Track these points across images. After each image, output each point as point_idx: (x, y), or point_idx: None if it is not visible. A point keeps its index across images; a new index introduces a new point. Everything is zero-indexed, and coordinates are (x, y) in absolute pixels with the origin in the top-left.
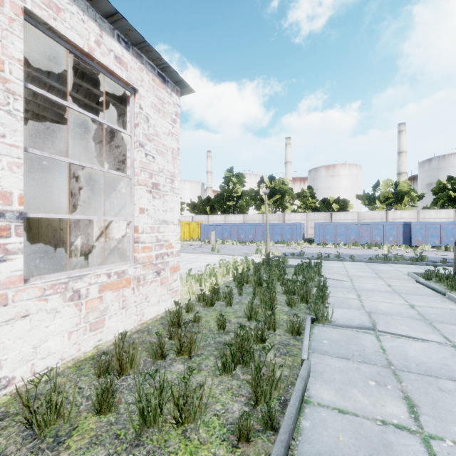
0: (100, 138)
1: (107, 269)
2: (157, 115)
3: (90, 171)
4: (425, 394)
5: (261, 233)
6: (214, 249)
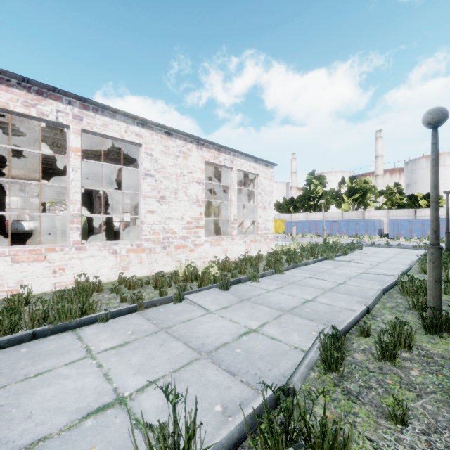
0: (239, 185)
1: (251, 235)
2: (265, 180)
3: None
4: (343, 267)
5: (337, 228)
6: (293, 238)
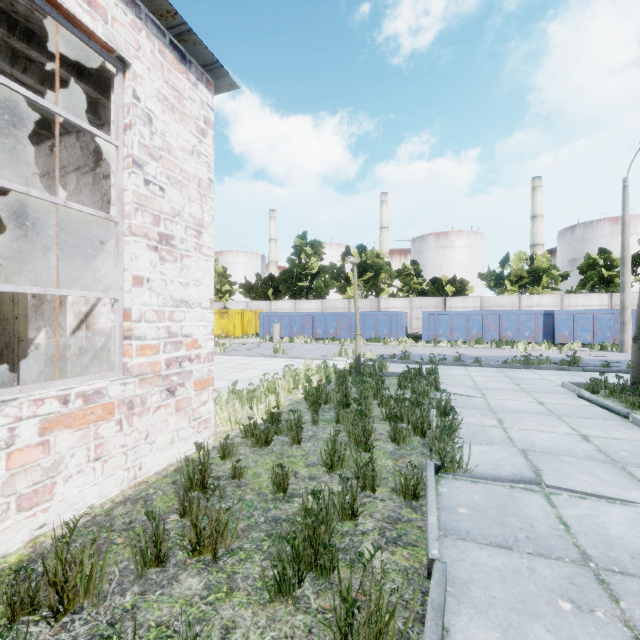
0: (77, 162)
1: (60, 389)
2: (170, 115)
3: (61, 218)
4: None
5: (346, 326)
6: (277, 349)
